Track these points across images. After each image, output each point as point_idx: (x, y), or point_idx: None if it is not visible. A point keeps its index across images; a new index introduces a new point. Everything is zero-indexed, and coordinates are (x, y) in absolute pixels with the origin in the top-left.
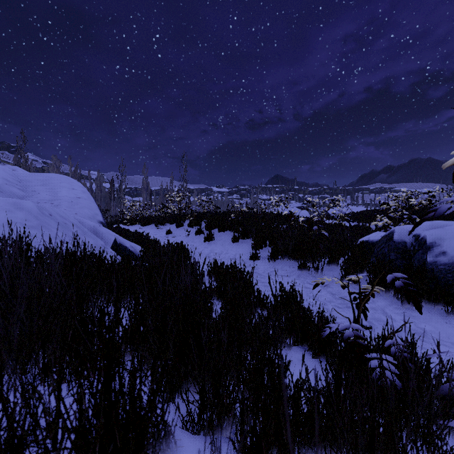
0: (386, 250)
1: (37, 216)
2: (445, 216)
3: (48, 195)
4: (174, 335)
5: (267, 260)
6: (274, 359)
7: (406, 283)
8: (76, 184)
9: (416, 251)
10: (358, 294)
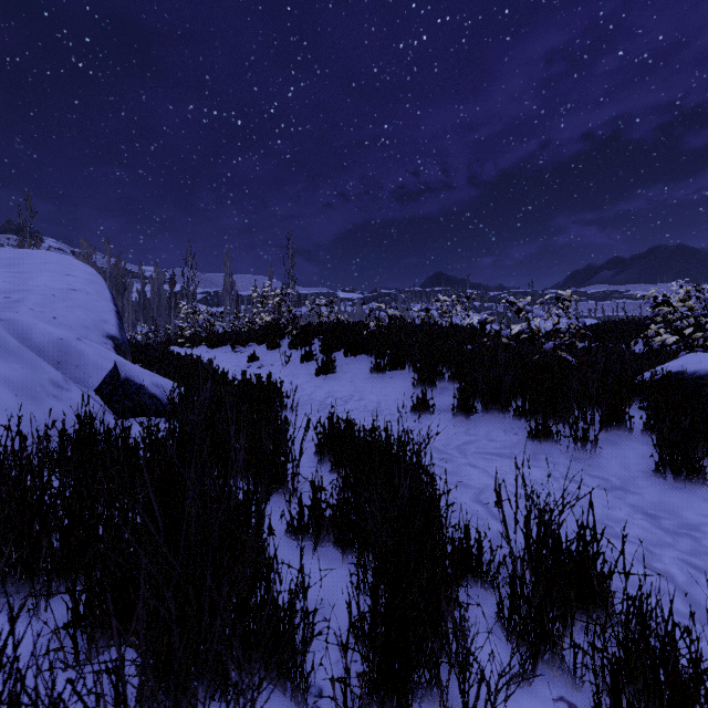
0: None
1: None
2: None
3: (7, 283)
4: None
5: (451, 416)
6: None
7: None
8: (79, 267)
9: None
10: None
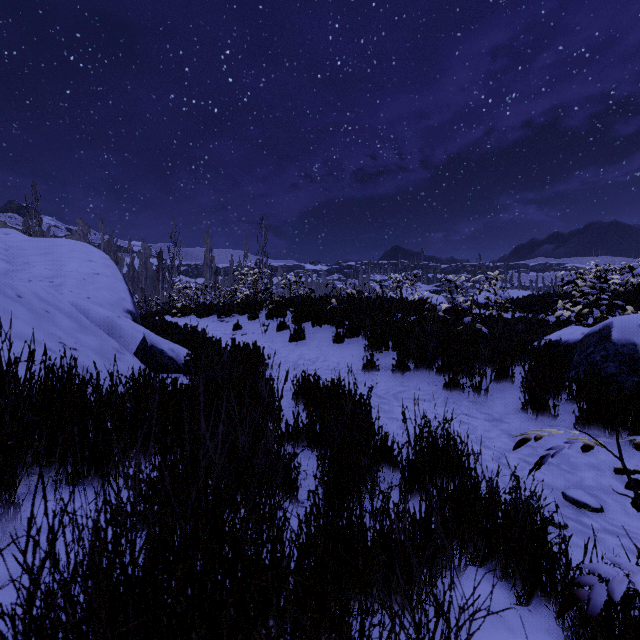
0: (598, 358)
1: None
2: None
3: (48, 269)
4: None
5: (391, 373)
6: None
7: None
8: (96, 254)
9: None
10: None
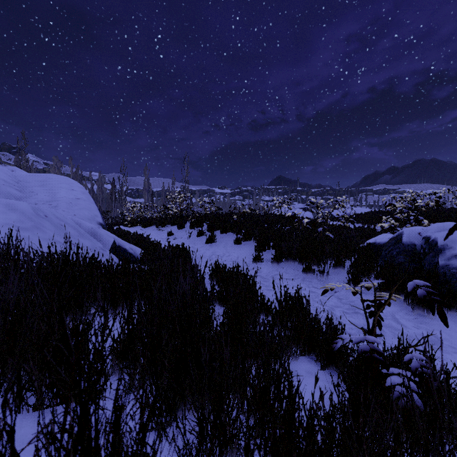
0: (394, 253)
1: (32, 217)
2: (452, 217)
3: (46, 196)
4: (169, 352)
5: (271, 263)
6: (280, 373)
7: (429, 292)
8: (75, 184)
9: (426, 254)
10: (372, 302)
